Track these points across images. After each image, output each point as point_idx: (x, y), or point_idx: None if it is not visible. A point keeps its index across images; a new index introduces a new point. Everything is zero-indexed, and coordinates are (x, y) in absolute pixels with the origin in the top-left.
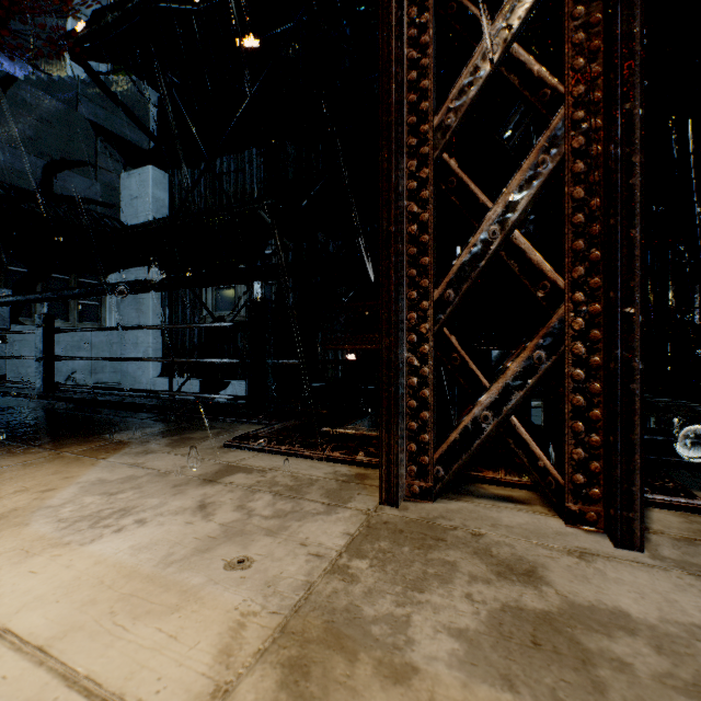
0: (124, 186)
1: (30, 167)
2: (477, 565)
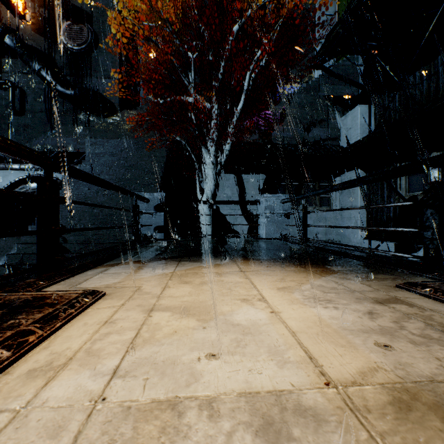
0: (342, 125)
1: (299, 133)
2: None
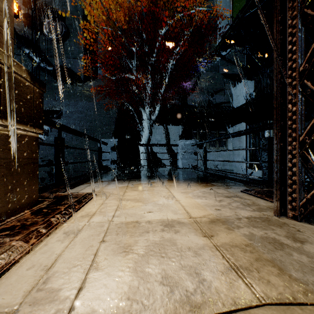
0: (234, 93)
1: (205, 98)
2: (281, 232)
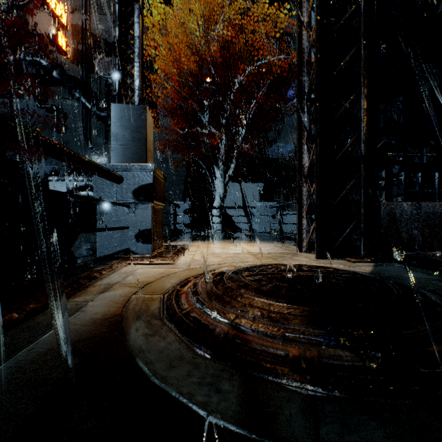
0: None
1: (290, 149)
2: (290, 255)
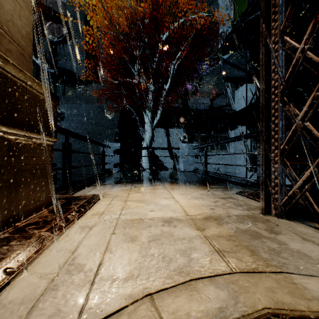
0: (235, 96)
1: (207, 101)
2: (262, 227)
